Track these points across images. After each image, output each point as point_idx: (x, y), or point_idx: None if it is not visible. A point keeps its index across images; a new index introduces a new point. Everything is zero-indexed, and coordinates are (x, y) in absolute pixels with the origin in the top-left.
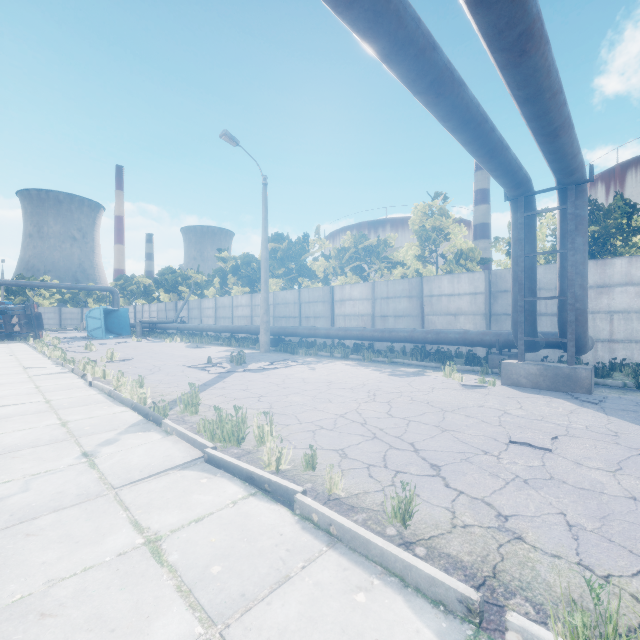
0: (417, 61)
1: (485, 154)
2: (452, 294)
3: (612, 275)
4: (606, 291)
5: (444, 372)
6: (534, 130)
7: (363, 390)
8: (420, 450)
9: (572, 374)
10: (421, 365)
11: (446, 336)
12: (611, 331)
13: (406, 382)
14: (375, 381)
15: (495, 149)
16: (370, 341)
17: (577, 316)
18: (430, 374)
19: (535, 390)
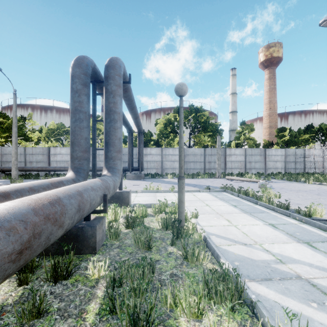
0: None
1: (126, 125)
2: None
3: (147, 152)
4: (146, 156)
5: None
6: (135, 125)
7: None
8: None
9: (141, 175)
10: None
11: None
12: (147, 166)
13: None
14: None
15: (128, 125)
16: None
17: (141, 162)
18: None
19: (134, 180)
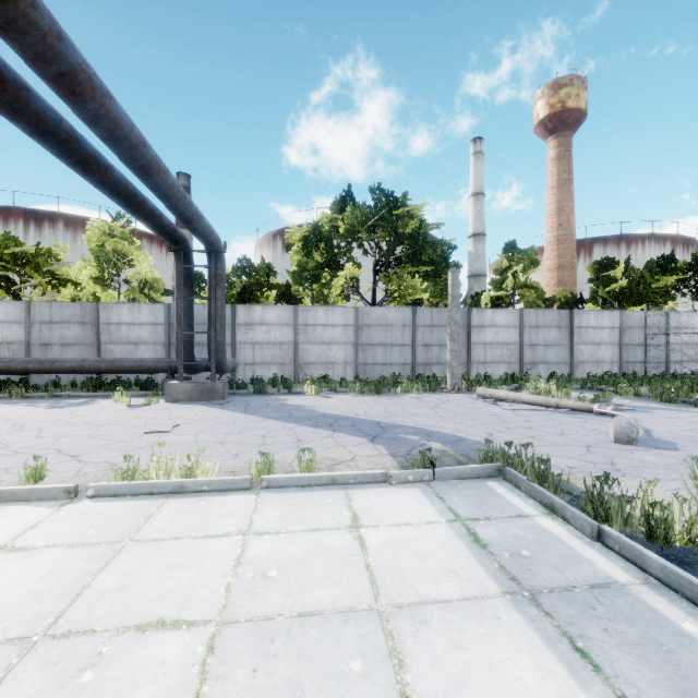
0: (61, 146)
1: (140, 217)
2: (133, 323)
3: (254, 317)
4: (251, 328)
5: (114, 398)
6: (174, 214)
7: (7, 424)
8: (65, 451)
9: (213, 387)
10: (92, 395)
11: (122, 364)
12: (254, 357)
13: (68, 411)
14: (26, 415)
15: (149, 215)
16: (23, 375)
17: (219, 346)
18: (100, 402)
19: (189, 402)
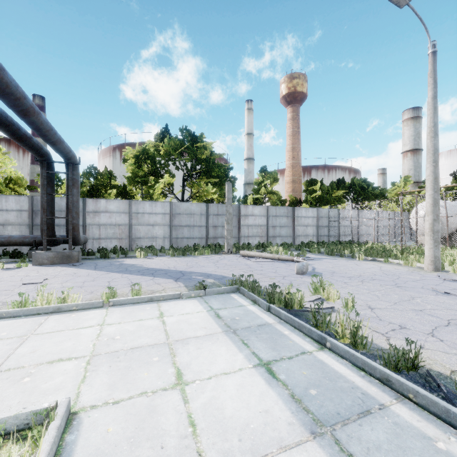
0: None
1: (15, 138)
2: (1, 209)
3: (100, 207)
4: (98, 214)
5: None
6: (42, 139)
7: None
8: None
9: (70, 254)
10: None
11: None
12: (100, 234)
13: None
14: None
15: (22, 138)
16: None
17: (74, 227)
18: None
19: (52, 265)
